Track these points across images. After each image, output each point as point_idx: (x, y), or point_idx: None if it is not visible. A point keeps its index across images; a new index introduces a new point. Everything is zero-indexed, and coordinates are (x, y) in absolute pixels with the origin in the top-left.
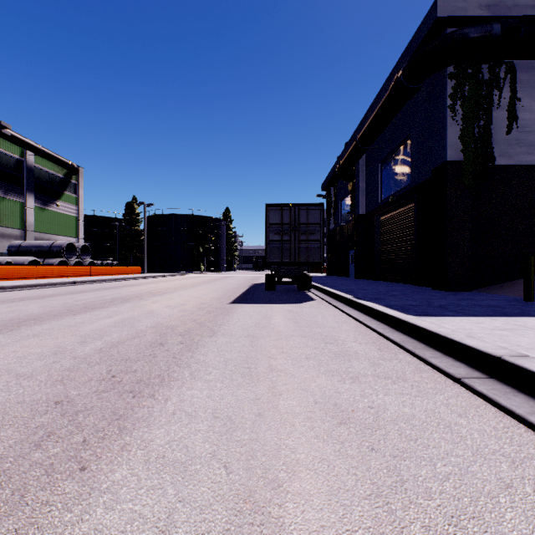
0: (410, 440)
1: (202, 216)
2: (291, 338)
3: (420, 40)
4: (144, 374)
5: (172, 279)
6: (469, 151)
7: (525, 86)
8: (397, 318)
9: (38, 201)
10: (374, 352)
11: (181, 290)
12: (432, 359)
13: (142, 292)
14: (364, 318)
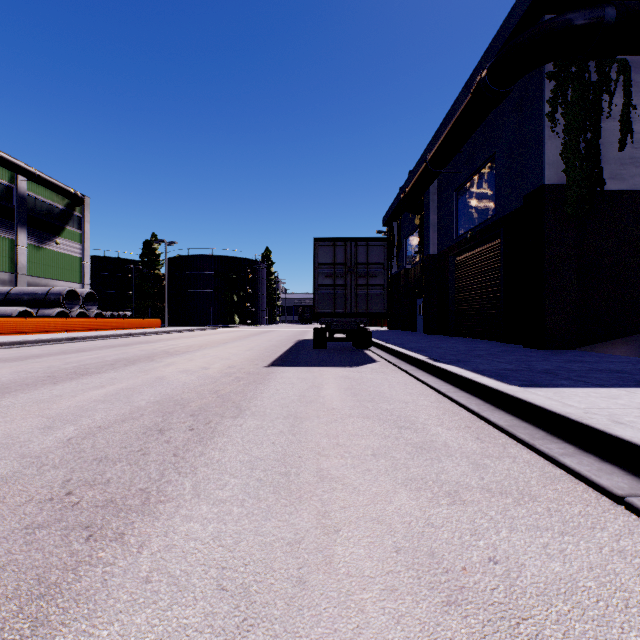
0: None
1: (237, 258)
2: (349, 419)
3: (510, 31)
4: (119, 487)
5: (198, 334)
6: (573, 172)
7: None
8: (496, 390)
9: (32, 238)
10: (471, 443)
11: (207, 348)
12: (565, 457)
13: (156, 352)
14: (446, 389)
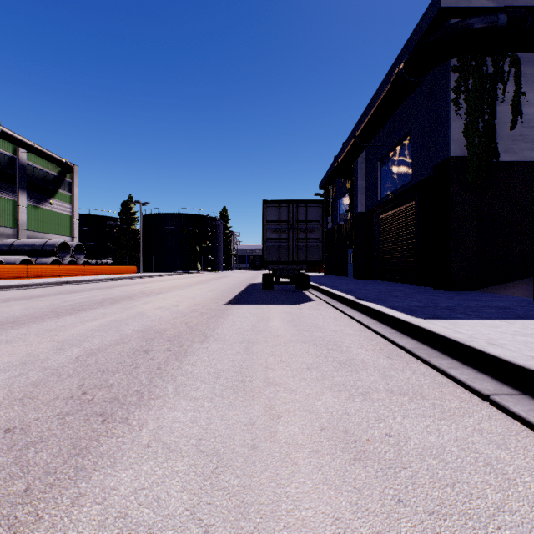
0: (446, 486)
1: (199, 216)
2: (290, 343)
3: (423, 32)
4: (120, 389)
5: (168, 279)
6: (473, 146)
7: (530, 80)
8: (405, 322)
9: (31, 200)
10: (383, 360)
11: (176, 290)
12: (451, 369)
13: (135, 293)
14: (367, 321)
